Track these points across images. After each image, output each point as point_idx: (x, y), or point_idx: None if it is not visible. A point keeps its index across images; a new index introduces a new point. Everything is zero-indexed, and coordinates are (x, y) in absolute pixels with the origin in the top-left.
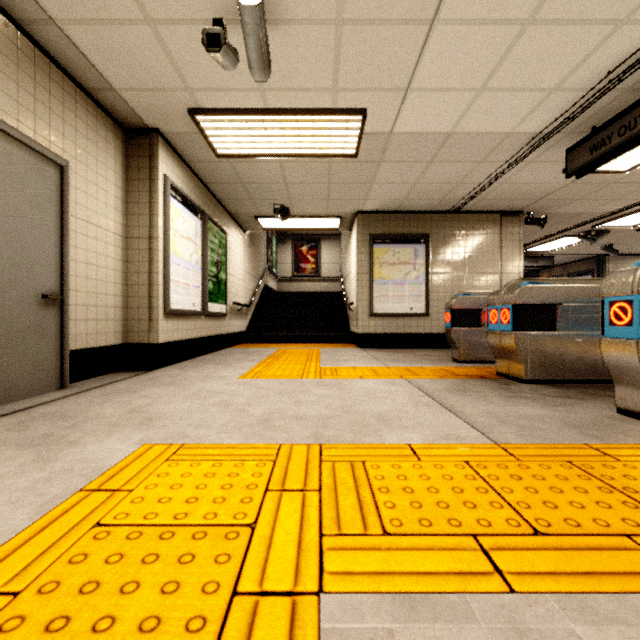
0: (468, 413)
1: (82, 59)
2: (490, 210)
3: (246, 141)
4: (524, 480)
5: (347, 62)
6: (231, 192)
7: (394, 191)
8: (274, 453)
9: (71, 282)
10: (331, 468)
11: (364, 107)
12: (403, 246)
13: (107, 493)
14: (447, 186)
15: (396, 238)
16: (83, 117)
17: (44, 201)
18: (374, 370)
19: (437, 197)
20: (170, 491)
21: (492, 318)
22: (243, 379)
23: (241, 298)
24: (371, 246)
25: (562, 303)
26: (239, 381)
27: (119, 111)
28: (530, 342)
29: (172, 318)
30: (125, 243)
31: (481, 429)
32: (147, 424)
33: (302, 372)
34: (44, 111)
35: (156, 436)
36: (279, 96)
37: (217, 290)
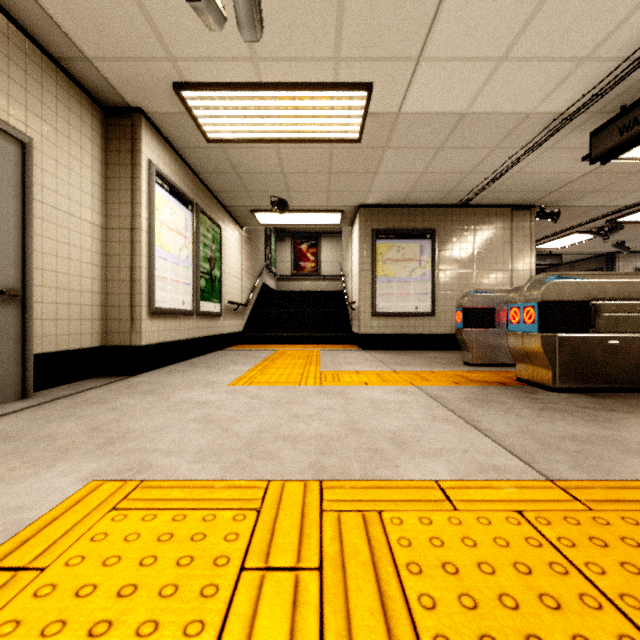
0: (499, 432)
1: (46, 19)
2: (500, 203)
3: (239, 123)
4: (612, 547)
5: (351, 23)
6: (225, 183)
7: (399, 182)
8: (259, 496)
9: (36, 276)
10: (336, 524)
11: (369, 81)
12: (408, 242)
13: (5, 575)
14: (456, 176)
15: (401, 233)
16: (52, 90)
17: (0, 182)
18: (380, 375)
19: (445, 189)
20: (100, 570)
21: (513, 317)
22: (234, 386)
23: (237, 297)
24: (374, 241)
25: (595, 300)
26: (229, 388)
27: (96, 86)
28: (559, 345)
29: (158, 318)
30: (104, 234)
31: (523, 456)
32: (106, 448)
33: (300, 377)
34: (1, 77)
35: (111, 467)
36: (274, 67)
37: (210, 288)
